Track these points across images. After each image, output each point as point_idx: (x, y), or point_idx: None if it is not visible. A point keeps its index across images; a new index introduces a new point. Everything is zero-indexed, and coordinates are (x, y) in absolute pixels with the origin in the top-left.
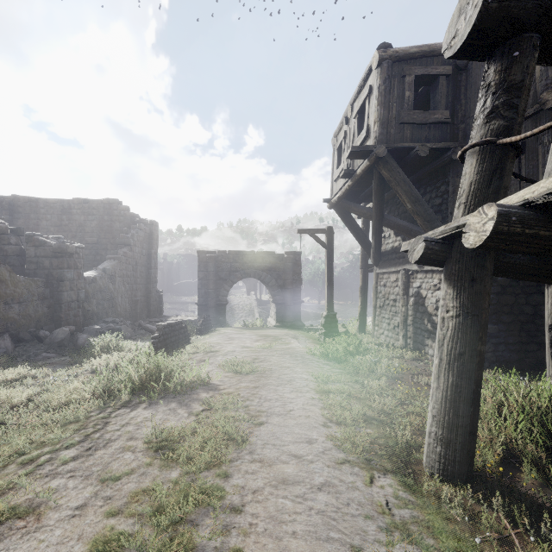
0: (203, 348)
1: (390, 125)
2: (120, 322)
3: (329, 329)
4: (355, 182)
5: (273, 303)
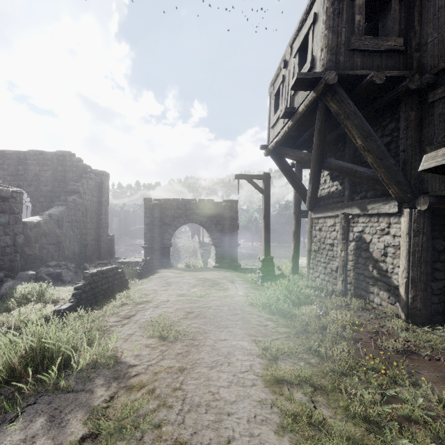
0: (133, 299)
1: (339, 52)
2: (63, 265)
3: (266, 273)
4: (296, 122)
5: (213, 245)
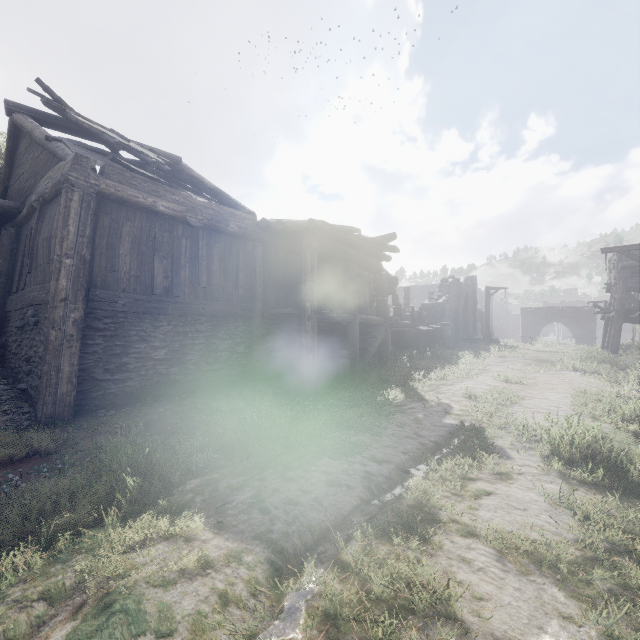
0: None
1: None
2: None
3: None
4: None
5: (573, 338)
